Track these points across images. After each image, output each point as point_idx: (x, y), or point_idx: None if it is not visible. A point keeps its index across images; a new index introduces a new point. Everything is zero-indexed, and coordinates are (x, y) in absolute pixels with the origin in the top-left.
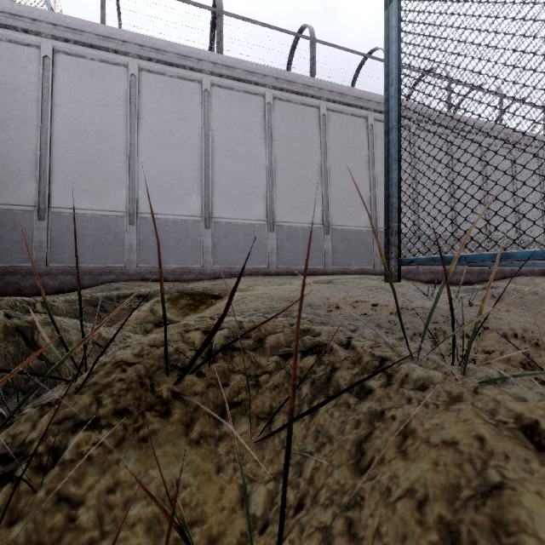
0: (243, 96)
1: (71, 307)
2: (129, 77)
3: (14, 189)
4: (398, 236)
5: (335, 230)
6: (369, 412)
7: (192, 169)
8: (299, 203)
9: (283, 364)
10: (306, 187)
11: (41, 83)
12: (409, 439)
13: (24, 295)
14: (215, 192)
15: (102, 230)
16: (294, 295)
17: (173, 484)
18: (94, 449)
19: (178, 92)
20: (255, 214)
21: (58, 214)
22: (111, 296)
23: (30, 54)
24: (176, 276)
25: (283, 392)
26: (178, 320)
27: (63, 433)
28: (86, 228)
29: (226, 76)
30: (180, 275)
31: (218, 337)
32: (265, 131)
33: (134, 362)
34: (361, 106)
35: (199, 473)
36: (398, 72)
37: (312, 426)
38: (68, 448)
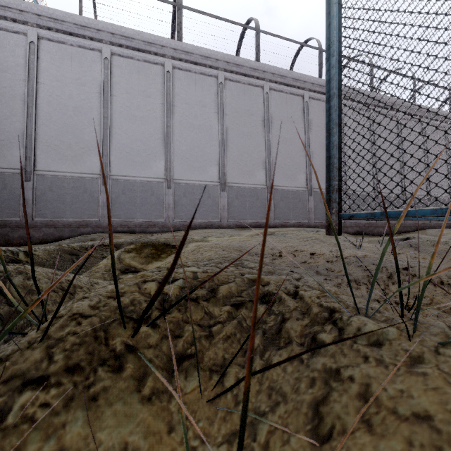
0: (199, 77)
1: (50, 256)
2: (102, 60)
3: (4, 155)
4: (339, 193)
5: (276, 190)
6: (323, 370)
7: (156, 138)
8: (246, 167)
9: (235, 313)
10: (252, 154)
11: (27, 65)
12: (372, 407)
13: (12, 244)
14: (176, 158)
15: (80, 189)
16: (242, 245)
17: (121, 449)
18: (40, 411)
19: (144, 73)
20: (210, 176)
21: (42, 176)
22: (86, 246)
23: (18, 40)
24: (143, 228)
25: (236, 342)
26: (142, 267)
27: (9, 392)
28: (66, 188)
29: (185, 60)
30: (146, 228)
31: (173, 288)
32: (218, 107)
33: (89, 314)
34: (298, 86)
35: (150, 435)
36: (339, 45)
37: (265, 381)
38: (11, 412)
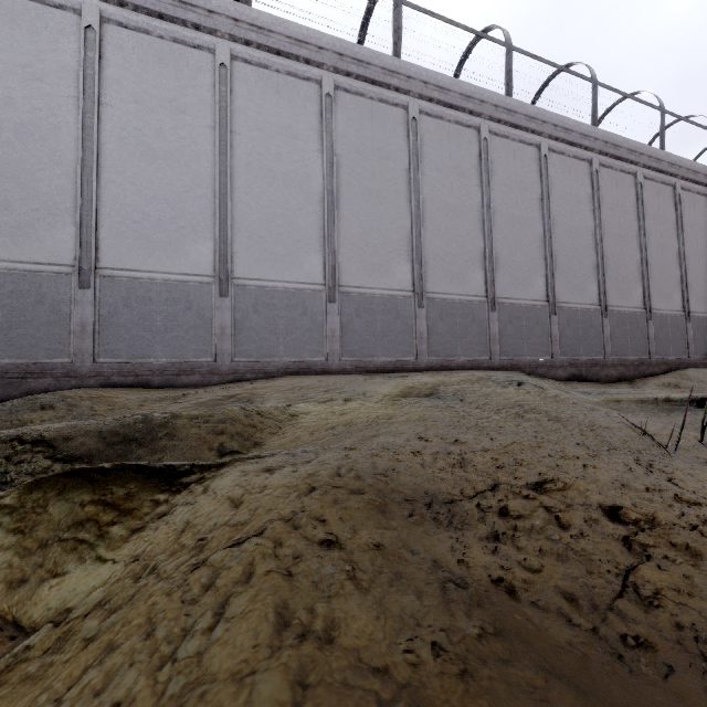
0: (285, 81)
1: None
2: (82, 30)
3: None
4: None
5: (431, 300)
6: None
7: (198, 195)
8: (376, 256)
9: None
10: (387, 232)
11: None
12: None
13: None
14: (238, 236)
15: (28, 297)
16: (384, 464)
17: None
18: None
19: (173, 64)
20: (306, 273)
21: None
22: None
23: None
24: (168, 377)
25: None
26: (4, 611)
27: None
28: None
29: (257, 44)
30: (175, 376)
31: None
32: (321, 139)
33: None
34: (470, 109)
35: None
36: None
37: None
38: None
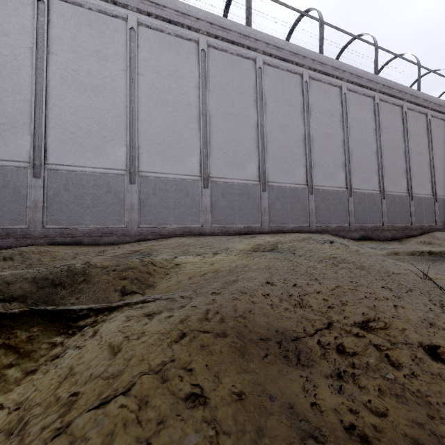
0: (174, 40)
1: None
2: (35, 2)
3: None
4: None
5: (271, 187)
6: None
7: (115, 115)
8: (235, 158)
9: None
10: (242, 142)
11: None
12: None
13: None
14: (142, 143)
15: None
16: (242, 307)
17: None
18: None
19: (98, 27)
20: (188, 168)
21: None
22: None
23: None
24: (94, 238)
25: None
26: None
27: None
28: None
29: (156, 15)
30: (99, 237)
31: None
32: (198, 80)
33: None
34: (296, 62)
35: None
36: None
37: None
38: None
